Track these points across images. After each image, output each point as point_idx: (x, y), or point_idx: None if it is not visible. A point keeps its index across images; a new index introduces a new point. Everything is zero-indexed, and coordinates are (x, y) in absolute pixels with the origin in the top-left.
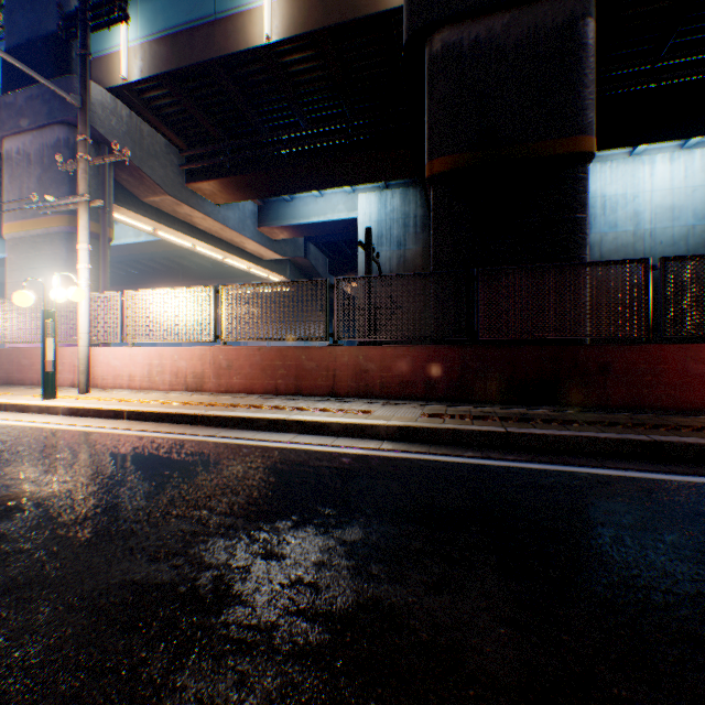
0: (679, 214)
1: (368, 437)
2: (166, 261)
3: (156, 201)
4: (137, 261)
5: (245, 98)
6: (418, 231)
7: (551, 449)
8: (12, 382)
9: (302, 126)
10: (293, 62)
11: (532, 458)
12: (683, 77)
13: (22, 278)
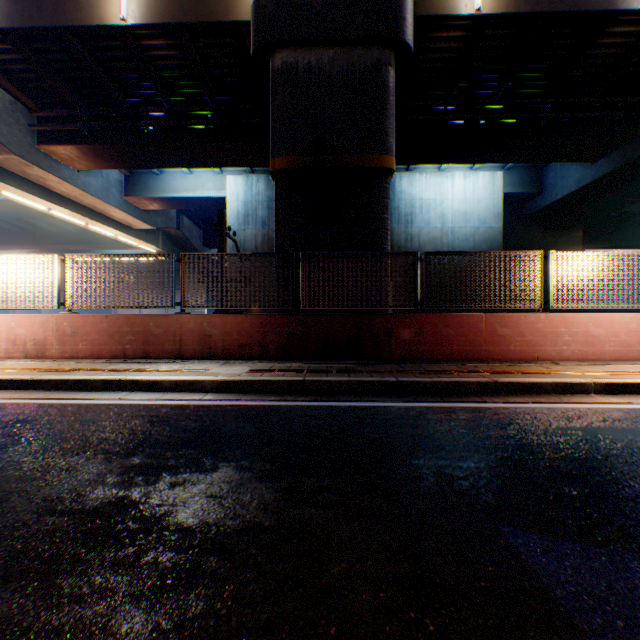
0: (469, 218)
1: (196, 391)
2: (20, 222)
3: None
4: None
5: (103, 70)
6: None
7: (334, 391)
8: None
9: (166, 106)
10: (153, 46)
11: (317, 398)
12: (462, 120)
13: None
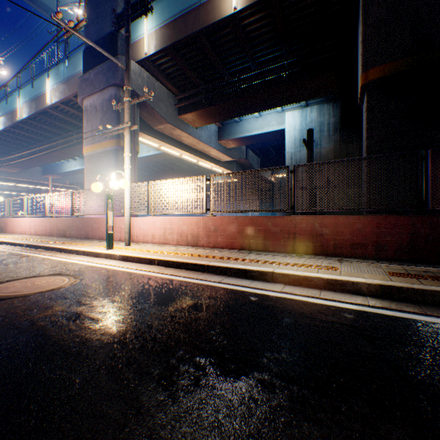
0: None
1: (348, 292)
2: (162, 166)
3: (161, 128)
4: (146, 167)
5: (215, 55)
6: (330, 134)
7: None
8: (88, 237)
9: (252, 68)
10: (250, 23)
11: None
12: None
13: (92, 177)
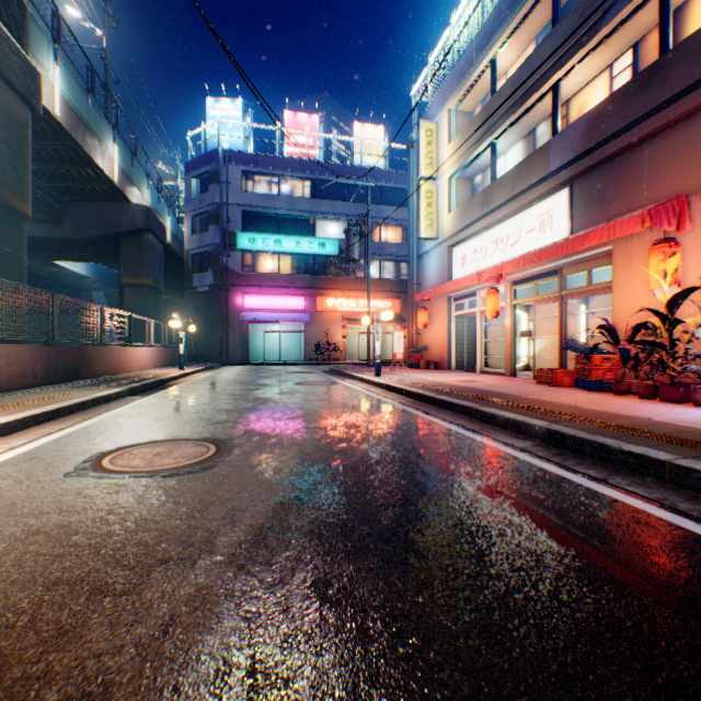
0: None
1: (124, 397)
2: None
3: None
4: None
5: None
6: None
7: (153, 388)
8: None
9: None
10: None
11: (163, 389)
12: None
13: None
